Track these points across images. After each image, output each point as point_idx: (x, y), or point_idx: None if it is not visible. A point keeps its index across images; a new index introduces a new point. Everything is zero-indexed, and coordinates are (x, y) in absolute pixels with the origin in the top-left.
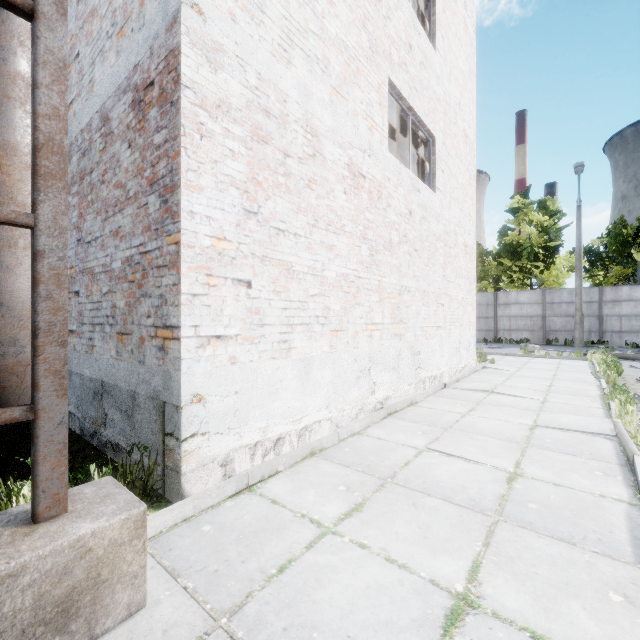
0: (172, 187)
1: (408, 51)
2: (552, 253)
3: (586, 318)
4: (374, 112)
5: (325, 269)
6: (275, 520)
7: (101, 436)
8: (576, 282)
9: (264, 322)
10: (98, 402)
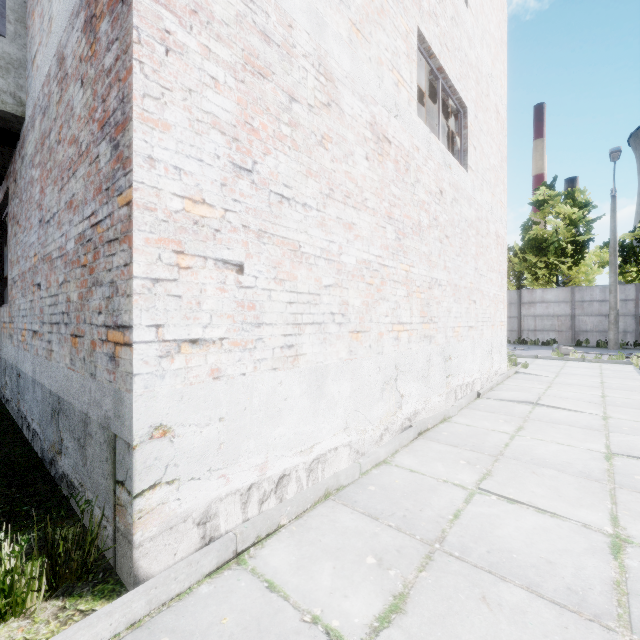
0: (123, 122)
1: (439, 0)
2: (581, 248)
3: (621, 317)
4: (401, 64)
5: (342, 253)
6: (271, 629)
7: (57, 466)
8: (610, 278)
9: (261, 320)
10: (55, 422)
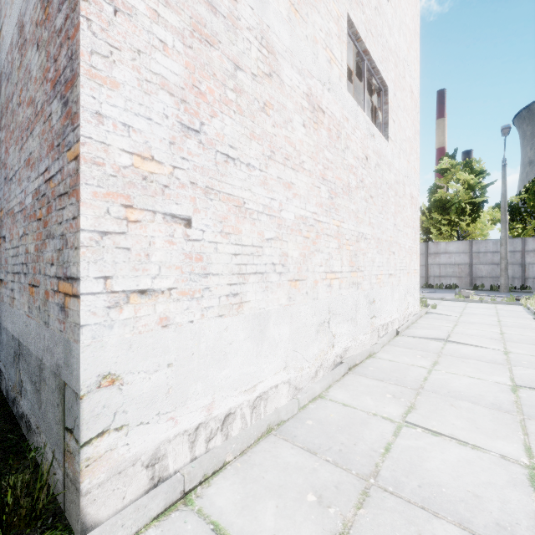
0: (72, 79)
1: None
2: (477, 208)
3: (510, 266)
4: (333, 44)
5: (282, 209)
6: None
7: (18, 406)
8: (501, 233)
9: (208, 271)
10: (16, 365)
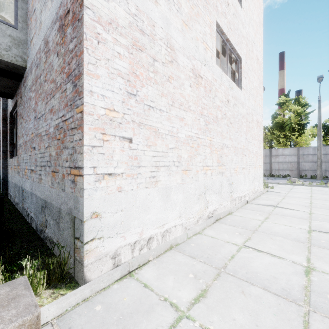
0: (79, 75)
1: (226, 6)
2: (303, 127)
3: (323, 163)
4: (207, 39)
5: (178, 132)
6: (146, 303)
7: (44, 233)
8: (318, 143)
9: (140, 165)
10: (43, 212)
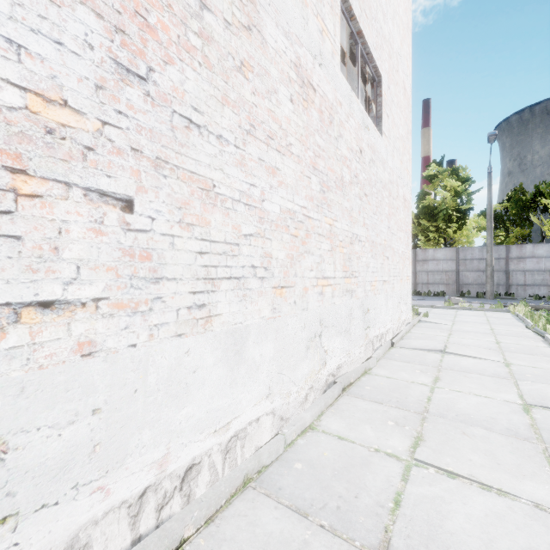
0: None
1: None
2: (464, 215)
3: (495, 273)
4: (325, 13)
5: (265, 199)
6: None
7: None
8: (487, 240)
9: (161, 274)
10: None
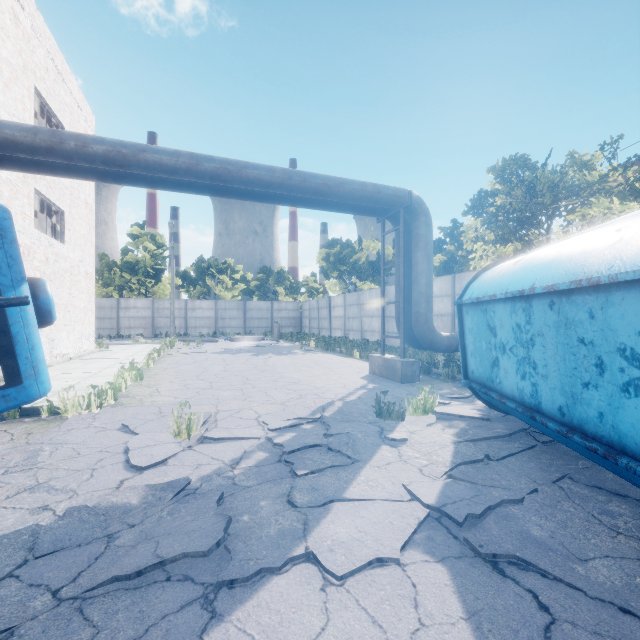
0: None
1: None
2: (160, 273)
3: (179, 319)
4: (26, 209)
5: None
6: None
7: None
8: (172, 296)
9: None
10: None
